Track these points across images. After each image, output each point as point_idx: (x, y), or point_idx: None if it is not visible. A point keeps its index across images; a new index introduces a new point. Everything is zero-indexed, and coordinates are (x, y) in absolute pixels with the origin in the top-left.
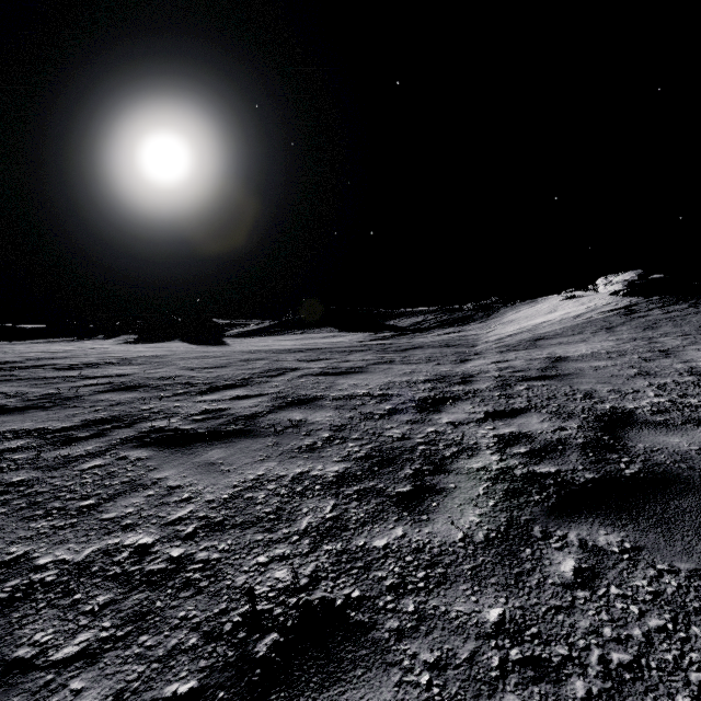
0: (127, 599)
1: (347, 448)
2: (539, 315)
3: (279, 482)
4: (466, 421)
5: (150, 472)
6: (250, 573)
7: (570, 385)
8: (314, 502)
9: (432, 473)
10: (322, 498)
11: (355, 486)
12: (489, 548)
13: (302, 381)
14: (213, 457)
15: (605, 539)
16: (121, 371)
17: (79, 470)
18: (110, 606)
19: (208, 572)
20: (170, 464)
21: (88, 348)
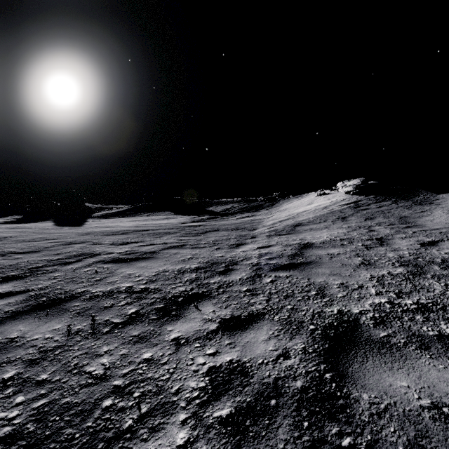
0: None
1: (4, 411)
2: (302, 206)
3: None
4: (194, 336)
5: None
6: None
7: (308, 276)
8: None
9: None
10: None
11: None
12: None
13: (86, 271)
14: None
15: None
16: None
17: None
18: None
19: None
20: None
21: None
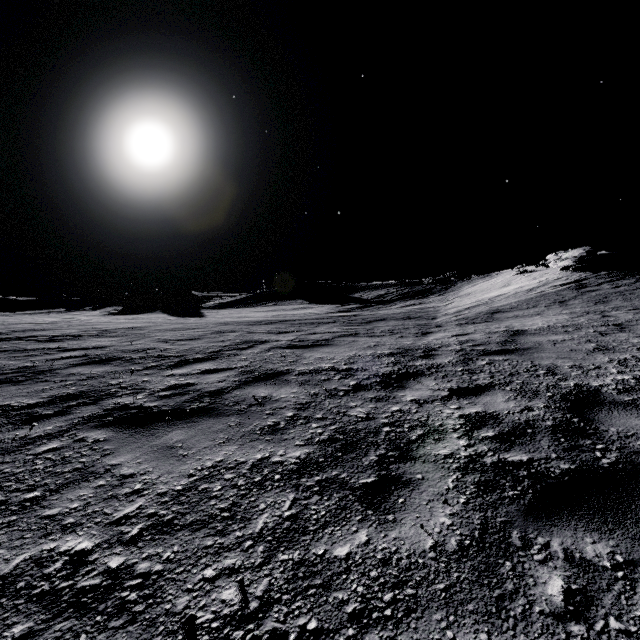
0: (48, 630)
1: (310, 429)
2: (494, 289)
3: (238, 470)
4: (430, 398)
5: (105, 457)
6: (193, 593)
7: (530, 359)
8: (273, 495)
9: (397, 461)
10: (281, 491)
11: (317, 476)
12: (463, 560)
13: (270, 354)
14: (172, 439)
15: (593, 549)
16: (98, 343)
17: (33, 454)
18: (26, 639)
19: (147, 590)
20: (127, 448)
21: (73, 320)
